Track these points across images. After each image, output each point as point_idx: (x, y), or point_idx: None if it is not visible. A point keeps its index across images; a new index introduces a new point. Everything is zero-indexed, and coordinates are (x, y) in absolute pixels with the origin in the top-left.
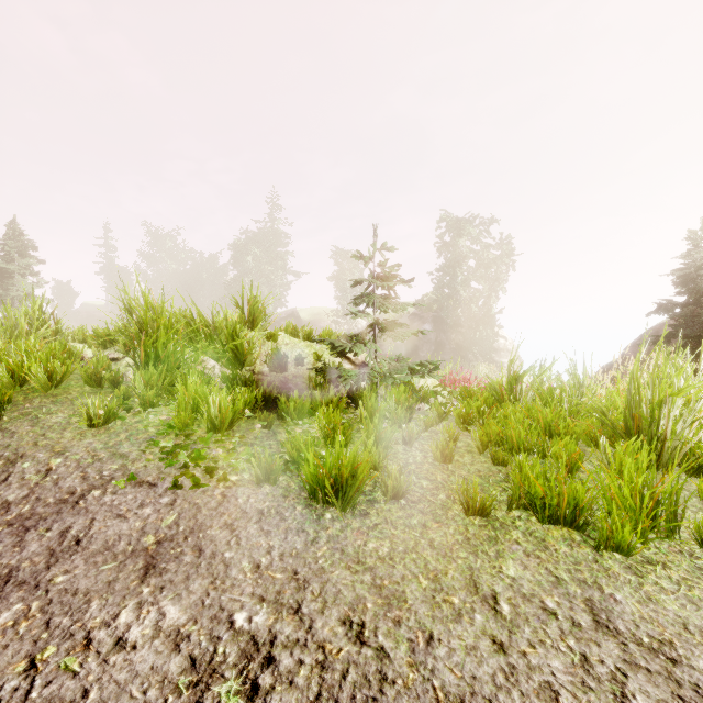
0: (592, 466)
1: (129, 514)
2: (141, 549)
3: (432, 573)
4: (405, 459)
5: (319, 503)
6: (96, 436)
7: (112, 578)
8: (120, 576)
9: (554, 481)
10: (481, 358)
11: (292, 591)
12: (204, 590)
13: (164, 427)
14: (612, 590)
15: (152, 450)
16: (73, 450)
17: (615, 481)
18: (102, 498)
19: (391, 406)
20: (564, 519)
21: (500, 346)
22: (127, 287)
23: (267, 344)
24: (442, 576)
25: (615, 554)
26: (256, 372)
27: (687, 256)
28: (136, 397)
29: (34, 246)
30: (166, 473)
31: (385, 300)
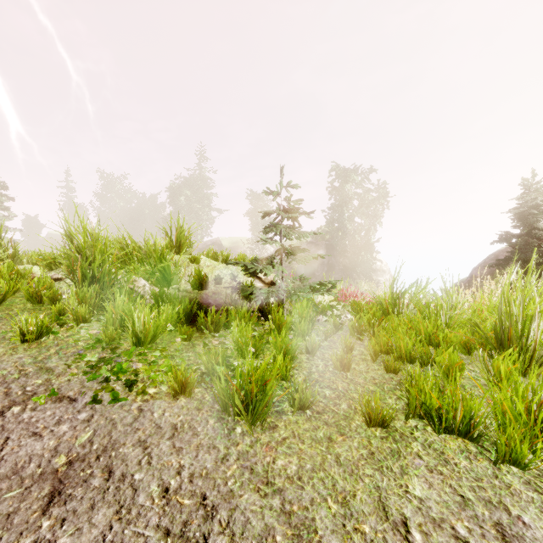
0: (469, 372)
1: (44, 432)
2: (50, 472)
3: (340, 495)
4: (309, 368)
5: (230, 416)
6: (27, 351)
7: (13, 509)
8: (21, 506)
9: (451, 396)
10: (363, 277)
11: (199, 521)
12: (108, 522)
13: (93, 341)
14: (518, 511)
15: (78, 364)
16: (1, 366)
17: (508, 396)
18: (21, 414)
19: (295, 319)
20: (458, 429)
21: (377, 267)
22: (67, 216)
23: (191, 266)
24: (350, 498)
25: (512, 467)
26: (181, 290)
27: (521, 198)
28: (69, 313)
29: (5, 186)
30: (87, 388)
31: (290, 229)
